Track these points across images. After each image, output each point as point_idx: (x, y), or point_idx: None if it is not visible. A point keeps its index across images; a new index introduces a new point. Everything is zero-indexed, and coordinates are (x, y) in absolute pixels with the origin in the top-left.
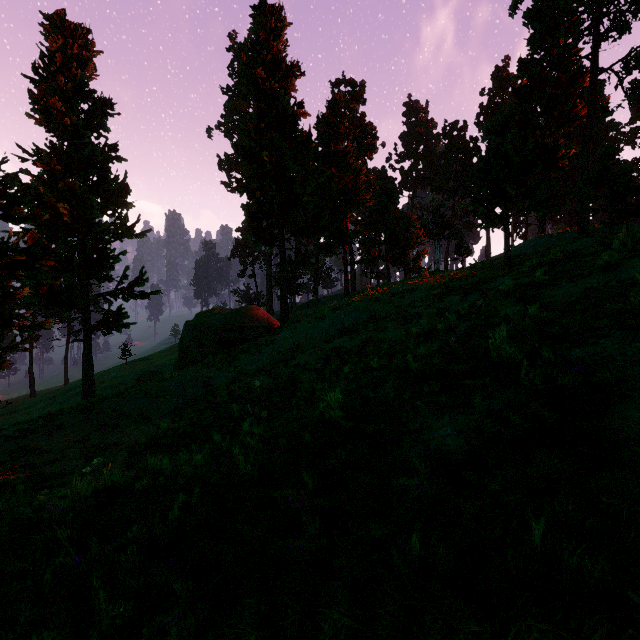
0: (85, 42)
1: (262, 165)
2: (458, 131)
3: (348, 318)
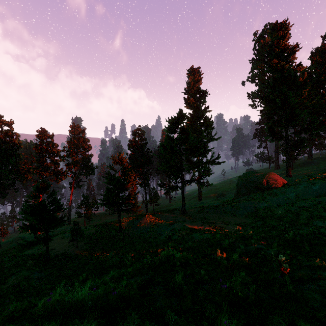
0: (198, 73)
1: (275, 104)
2: None
3: None
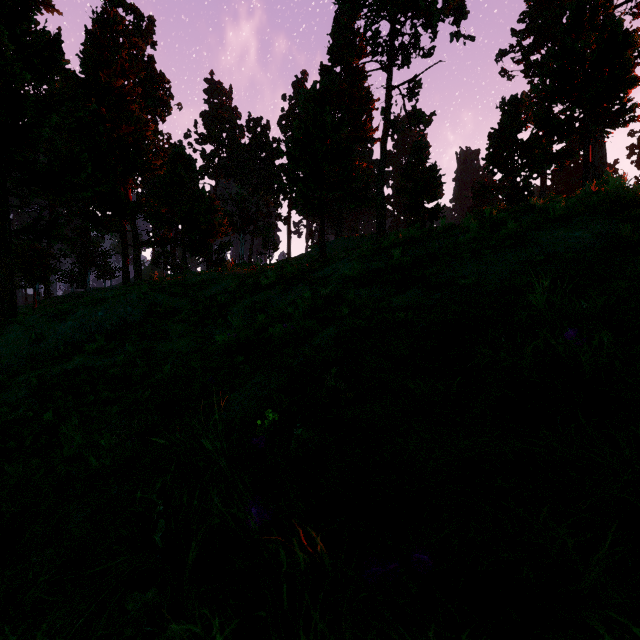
0: None
1: None
2: (262, 128)
3: (111, 316)
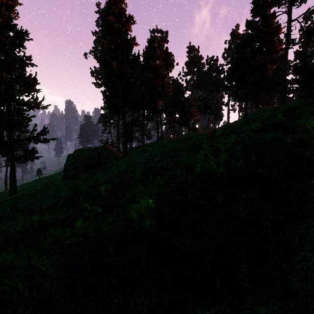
0: None
1: (112, 69)
2: (214, 61)
3: (159, 151)
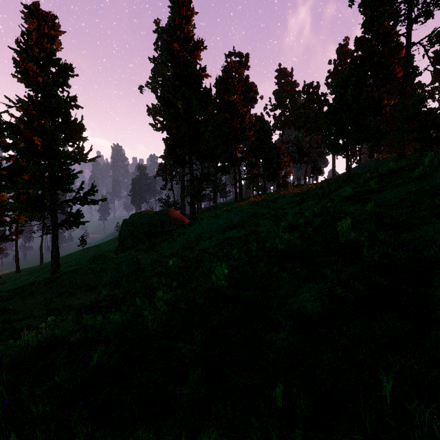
0: (53, 25)
1: (177, 111)
2: (313, 89)
3: (236, 217)
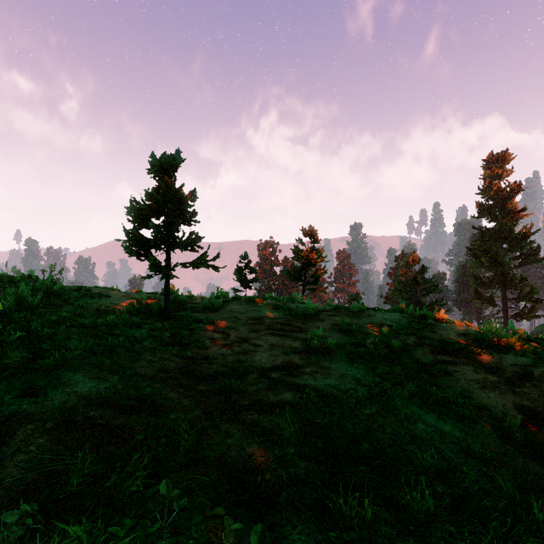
0: (504, 159)
1: None
2: None
3: None
